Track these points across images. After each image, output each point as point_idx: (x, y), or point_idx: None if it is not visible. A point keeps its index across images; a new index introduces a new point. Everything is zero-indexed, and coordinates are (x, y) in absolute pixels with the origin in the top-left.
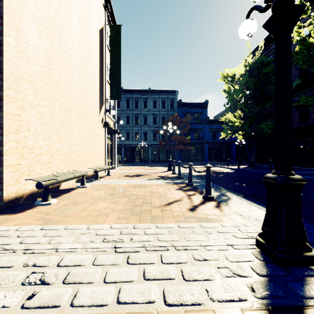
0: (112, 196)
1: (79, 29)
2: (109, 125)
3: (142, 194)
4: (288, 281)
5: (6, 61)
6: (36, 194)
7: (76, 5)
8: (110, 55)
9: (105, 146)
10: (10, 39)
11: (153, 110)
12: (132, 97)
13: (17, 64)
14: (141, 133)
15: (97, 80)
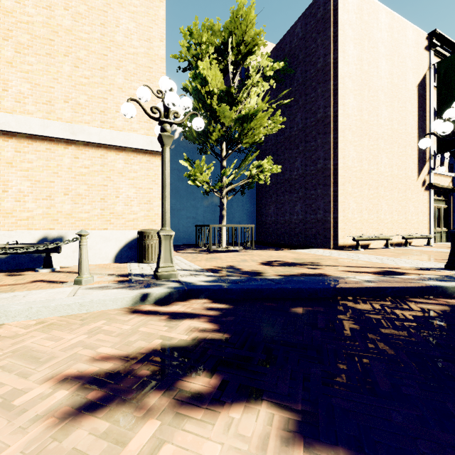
0: (402, 253)
1: (388, 113)
2: (437, 185)
3: (434, 255)
4: (435, 269)
5: (339, 177)
6: (353, 246)
7: (384, 96)
8: (436, 100)
9: (429, 213)
10: (340, 164)
11: None
12: None
13: (343, 175)
14: None
15: (413, 143)
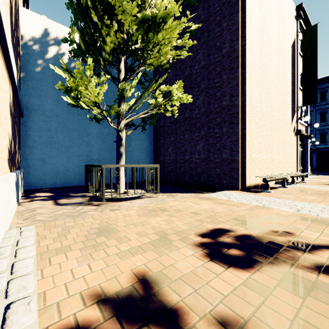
0: (317, 195)
1: (276, 62)
2: (301, 132)
3: None
4: None
5: (246, 114)
6: (256, 186)
7: (274, 46)
8: (302, 62)
9: (296, 154)
10: (247, 101)
11: None
12: None
13: (249, 113)
14: None
15: (289, 94)
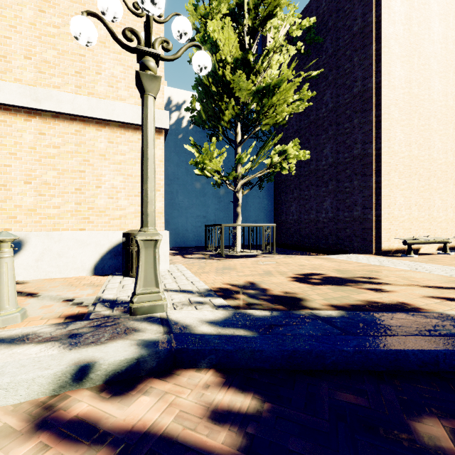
0: None
1: (441, 86)
2: None
3: None
4: None
5: (383, 164)
6: (399, 251)
7: (437, 65)
8: None
9: None
10: (385, 148)
11: None
12: None
13: (388, 162)
14: None
15: None
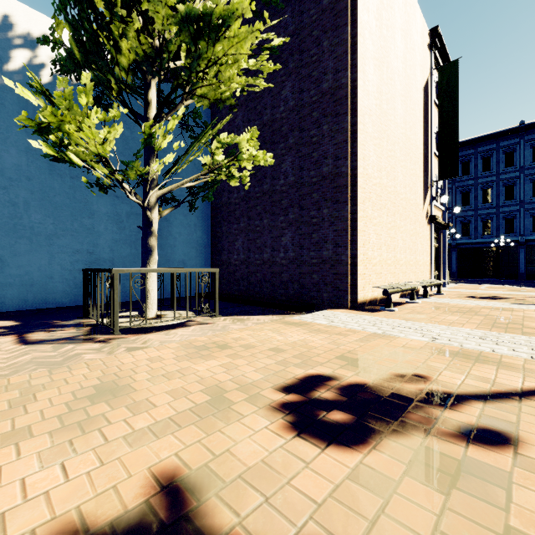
0: (459, 314)
1: (402, 111)
2: (437, 219)
3: (506, 316)
4: None
5: (358, 189)
6: (372, 302)
7: (399, 85)
8: (438, 114)
9: (430, 252)
10: (360, 169)
11: (533, 167)
12: (476, 153)
13: (363, 187)
14: (498, 219)
15: (420, 161)
